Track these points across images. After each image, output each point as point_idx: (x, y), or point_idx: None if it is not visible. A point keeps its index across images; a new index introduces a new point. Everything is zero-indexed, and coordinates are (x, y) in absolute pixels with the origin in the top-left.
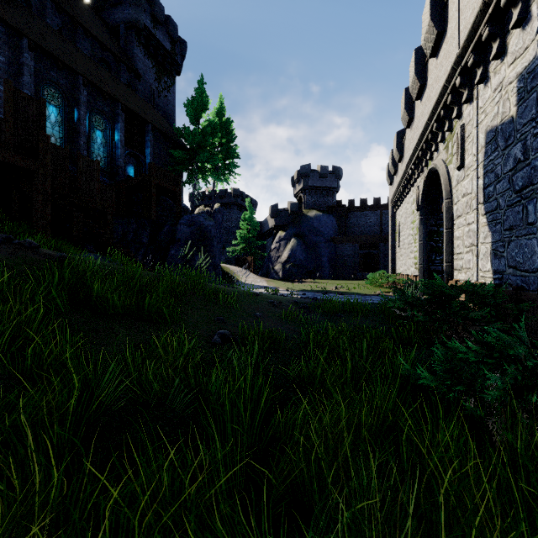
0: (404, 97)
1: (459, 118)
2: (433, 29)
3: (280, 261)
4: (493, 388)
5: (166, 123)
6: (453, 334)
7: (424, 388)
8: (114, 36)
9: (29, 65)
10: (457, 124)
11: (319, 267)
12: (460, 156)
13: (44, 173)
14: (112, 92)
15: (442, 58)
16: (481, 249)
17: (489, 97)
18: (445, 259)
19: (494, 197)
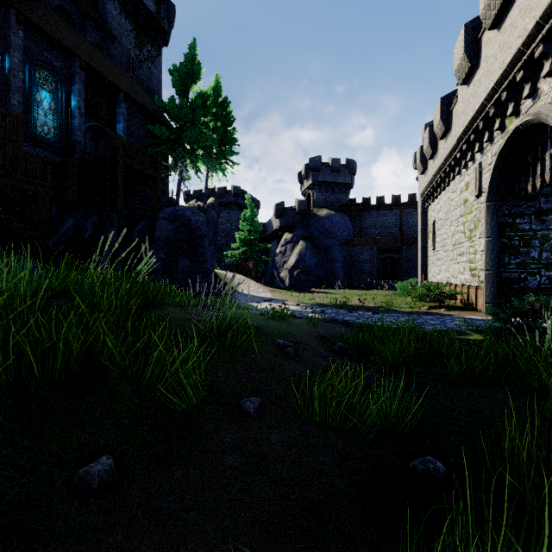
0: (464, 35)
1: None
2: None
3: (286, 267)
4: None
5: (148, 97)
6: None
7: None
8: None
9: None
10: None
11: (331, 274)
12: None
13: None
14: (65, 42)
15: None
16: None
17: None
18: None
19: None
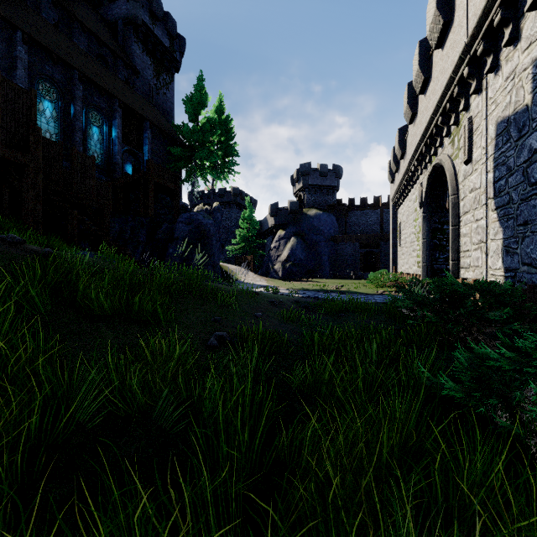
0: (407, 91)
1: (466, 110)
2: (439, 19)
3: (280, 260)
4: (531, 401)
5: (165, 120)
6: (466, 336)
7: (444, 398)
8: (112, 32)
9: (22, 58)
10: (464, 117)
11: (319, 266)
12: (467, 150)
13: (35, 167)
14: (109, 88)
15: (448, 48)
16: (491, 246)
17: (500, 87)
18: (451, 257)
19: (506, 191)
